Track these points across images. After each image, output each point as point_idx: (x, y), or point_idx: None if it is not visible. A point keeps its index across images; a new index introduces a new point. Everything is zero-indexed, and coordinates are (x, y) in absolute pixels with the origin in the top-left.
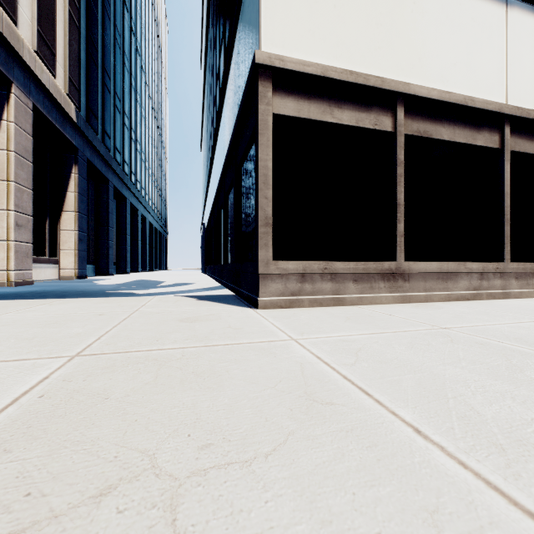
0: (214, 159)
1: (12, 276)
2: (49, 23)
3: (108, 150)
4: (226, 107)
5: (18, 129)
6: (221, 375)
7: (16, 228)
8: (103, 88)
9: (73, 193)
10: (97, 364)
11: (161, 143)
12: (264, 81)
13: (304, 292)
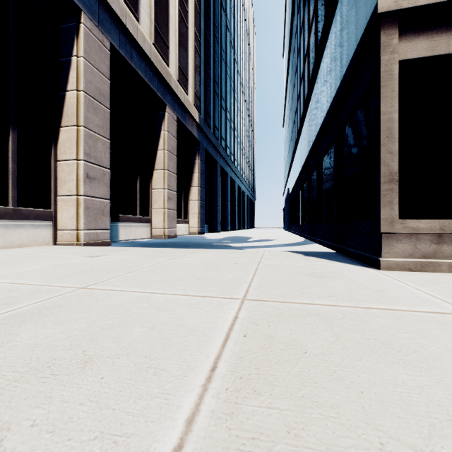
0: (303, 130)
1: (166, 232)
2: (184, 59)
3: (217, 139)
4: (321, 77)
5: (169, 135)
6: (418, 351)
7: (168, 200)
8: (214, 95)
9: (196, 173)
10: (266, 310)
11: (250, 128)
12: (388, 29)
13: (441, 255)
